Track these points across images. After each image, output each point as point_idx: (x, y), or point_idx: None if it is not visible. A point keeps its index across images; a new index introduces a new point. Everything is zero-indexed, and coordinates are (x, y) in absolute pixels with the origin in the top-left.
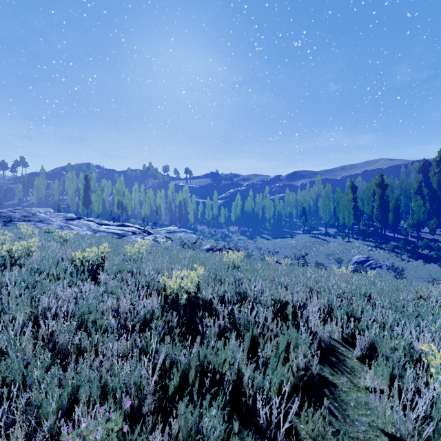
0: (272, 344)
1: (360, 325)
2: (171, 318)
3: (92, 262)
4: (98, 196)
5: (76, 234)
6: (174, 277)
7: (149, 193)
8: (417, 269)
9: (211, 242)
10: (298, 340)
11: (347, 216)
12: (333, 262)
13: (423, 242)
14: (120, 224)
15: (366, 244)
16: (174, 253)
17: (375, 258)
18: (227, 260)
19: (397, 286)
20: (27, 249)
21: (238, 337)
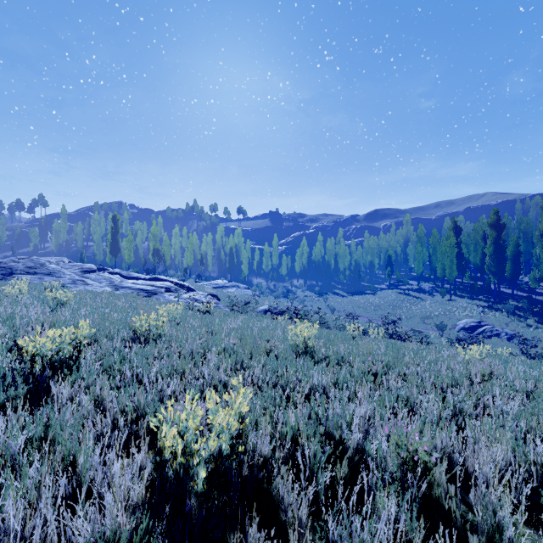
0: None
1: None
2: None
3: (51, 356)
4: (129, 242)
5: (87, 292)
6: (189, 406)
7: (192, 237)
8: None
9: (270, 300)
10: None
11: (448, 267)
12: (431, 327)
13: None
14: (153, 278)
15: (475, 304)
16: (216, 323)
17: (489, 322)
18: (295, 339)
19: None
20: None
21: None
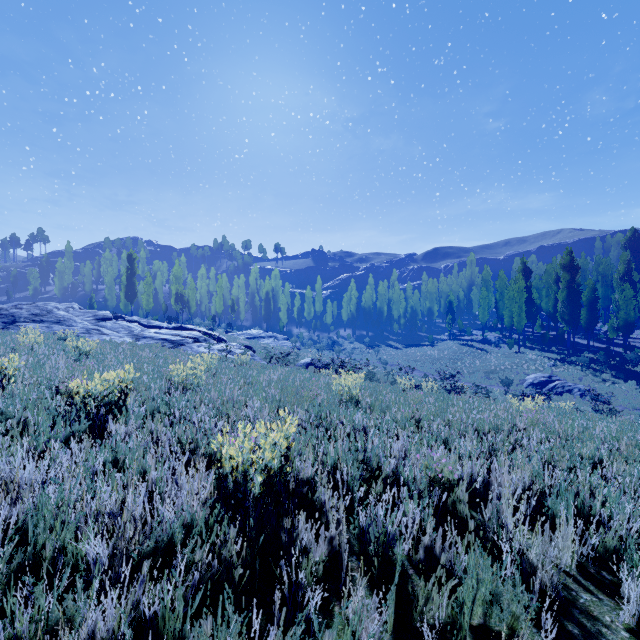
0: (443, 596)
1: (608, 537)
2: (229, 531)
3: (102, 398)
4: (147, 285)
5: (106, 342)
6: (242, 434)
7: (221, 280)
8: (627, 396)
9: (313, 353)
10: (499, 590)
11: (517, 314)
12: (496, 383)
13: (635, 354)
14: (178, 327)
15: (546, 357)
16: (254, 374)
17: (561, 377)
18: (339, 389)
19: (634, 437)
20: (0, 372)
21: (366, 566)
